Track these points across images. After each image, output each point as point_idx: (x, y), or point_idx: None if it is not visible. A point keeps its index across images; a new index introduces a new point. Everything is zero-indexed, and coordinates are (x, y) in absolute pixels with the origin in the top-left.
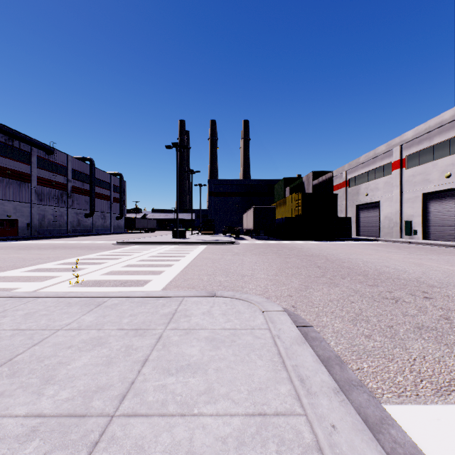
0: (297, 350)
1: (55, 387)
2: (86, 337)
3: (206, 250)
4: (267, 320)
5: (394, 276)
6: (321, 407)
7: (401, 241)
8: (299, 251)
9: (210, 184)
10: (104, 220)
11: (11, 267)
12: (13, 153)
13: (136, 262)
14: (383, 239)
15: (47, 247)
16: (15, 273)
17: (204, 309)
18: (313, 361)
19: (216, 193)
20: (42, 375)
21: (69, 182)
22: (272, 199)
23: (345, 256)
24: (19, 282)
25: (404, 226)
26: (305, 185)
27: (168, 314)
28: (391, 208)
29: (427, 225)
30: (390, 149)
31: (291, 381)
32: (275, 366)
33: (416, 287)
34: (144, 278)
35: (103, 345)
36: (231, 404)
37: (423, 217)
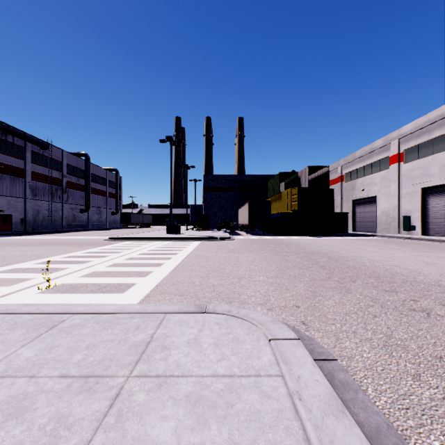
0: (336, 431)
1: None
2: (4, 395)
3: (200, 247)
4: (277, 357)
5: (410, 278)
6: None
7: (400, 237)
8: (297, 247)
9: (205, 179)
10: (100, 215)
11: None
12: (6, 148)
13: (123, 261)
14: (381, 234)
15: (36, 243)
16: None
17: (190, 335)
18: None
19: (211, 188)
20: None
21: (64, 177)
22: (267, 194)
23: (347, 253)
24: None
25: (402, 221)
26: (300, 180)
27: (139, 344)
28: (388, 203)
29: (426, 220)
30: (387, 143)
31: None
32: None
33: (442, 294)
34: (128, 281)
35: (22, 415)
36: None
37: (422, 212)
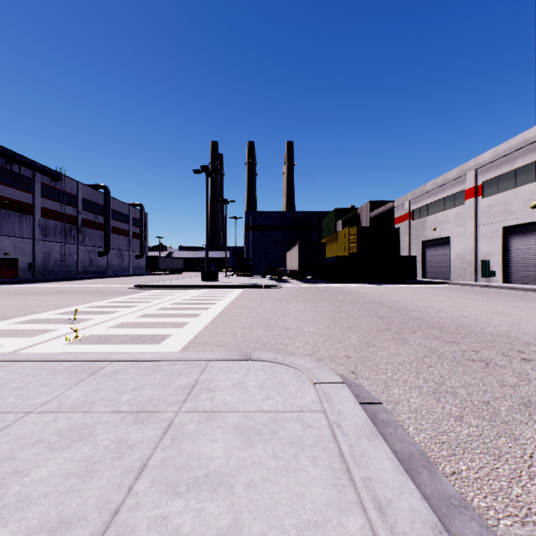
0: (367, 448)
1: None
2: (64, 425)
3: (242, 296)
4: (321, 397)
5: (477, 329)
6: None
7: (476, 284)
8: (355, 297)
9: (247, 216)
10: (122, 260)
11: None
12: (11, 180)
13: (154, 311)
14: (455, 282)
15: (49, 291)
16: (2, 325)
17: (234, 379)
18: (394, 470)
19: (254, 227)
20: None
21: (79, 214)
22: (321, 234)
23: (412, 303)
24: (3, 338)
25: (479, 266)
26: (360, 217)
27: (185, 387)
28: (464, 245)
29: (508, 265)
30: (463, 174)
31: (363, 508)
32: (336, 478)
33: (507, 345)
34: (162, 332)
35: (86, 439)
36: None
37: (503, 255)
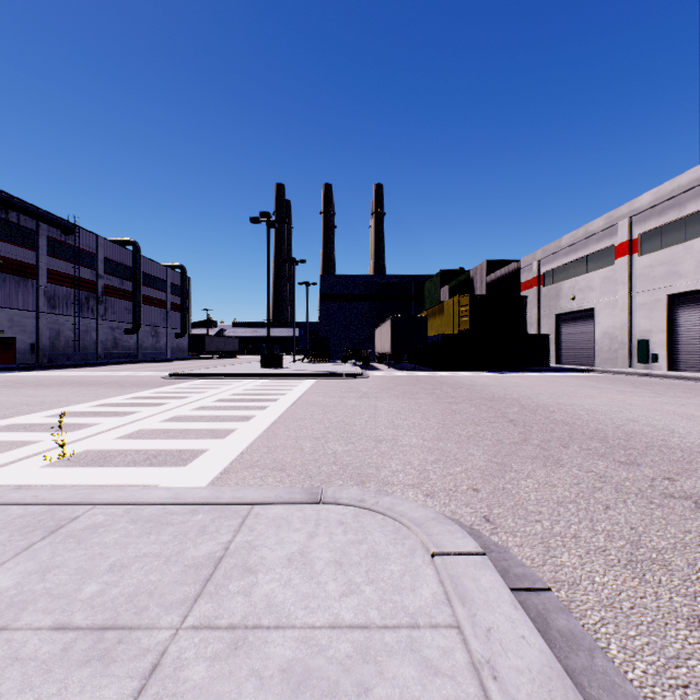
0: None
1: None
2: None
3: (314, 389)
4: (448, 589)
5: (658, 441)
6: None
7: (632, 372)
8: (470, 390)
9: (322, 282)
10: (157, 339)
11: None
12: (7, 232)
13: (189, 412)
14: (602, 369)
15: (52, 382)
16: None
17: (293, 545)
18: None
19: (332, 296)
20: None
21: (99, 278)
22: (421, 305)
23: (551, 399)
24: None
25: (635, 348)
26: (474, 282)
27: (203, 563)
28: (613, 319)
29: (675, 346)
30: (612, 224)
31: None
32: None
33: None
34: (194, 445)
35: None
36: None
37: (668, 333)
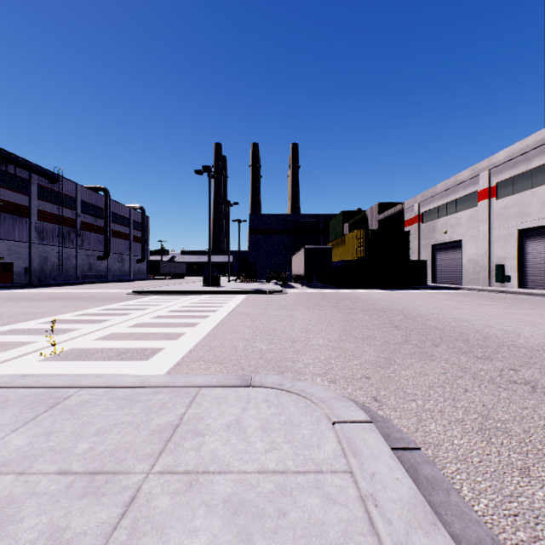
0: None
1: None
2: None
3: (245, 302)
4: (344, 446)
5: (507, 341)
6: None
7: (491, 290)
8: (365, 303)
9: (251, 219)
10: (122, 264)
11: None
12: (7, 181)
13: (149, 320)
14: (467, 287)
15: (42, 297)
16: None
17: (230, 416)
18: None
19: (258, 231)
20: None
21: (78, 217)
22: (327, 238)
23: (427, 310)
24: None
25: (493, 271)
26: (369, 220)
27: (164, 429)
28: (476, 249)
29: (524, 269)
30: (476, 175)
31: None
32: None
33: None
34: (154, 345)
35: (3, 527)
36: None
37: (518, 259)
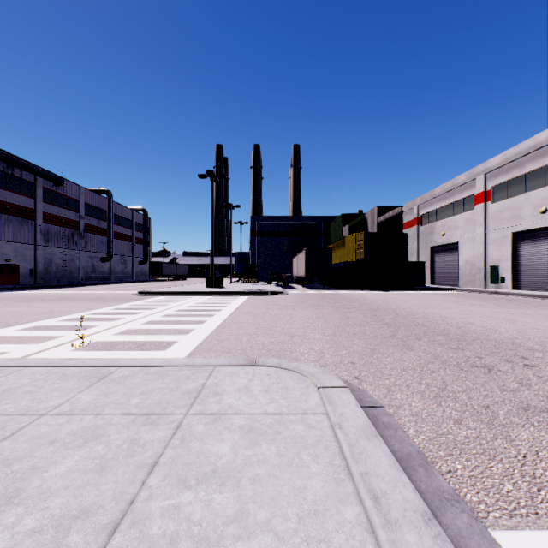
0: (366, 447)
1: (18, 510)
2: (78, 426)
3: (247, 302)
4: (324, 400)
5: (483, 336)
6: (407, 547)
7: (485, 291)
8: (362, 303)
9: (252, 222)
10: (125, 265)
11: (2, 324)
12: (13, 184)
13: (159, 318)
14: (463, 288)
15: (52, 298)
16: (7, 332)
17: (240, 384)
18: (390, 466)
19: (260, 233)
20: (4, 488)
21: (81, 219)
22: (328, 240)
23: (419, 310)
24: (9, 344)
25: (489, 272)
26: (368, 222)
27: (192, 391)
28: (473, 251)
29: (517, 271)
30: (472, 179)
31: (360, 499)
32: (336, 473)
33: (512, 351)
34: (168, 339)
35: (99, 438)
36: (273, 541)
37: (512, 261)
